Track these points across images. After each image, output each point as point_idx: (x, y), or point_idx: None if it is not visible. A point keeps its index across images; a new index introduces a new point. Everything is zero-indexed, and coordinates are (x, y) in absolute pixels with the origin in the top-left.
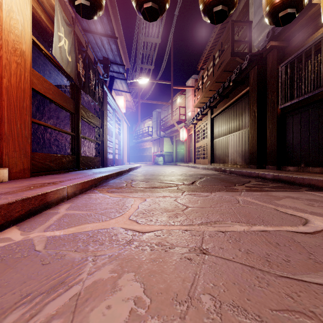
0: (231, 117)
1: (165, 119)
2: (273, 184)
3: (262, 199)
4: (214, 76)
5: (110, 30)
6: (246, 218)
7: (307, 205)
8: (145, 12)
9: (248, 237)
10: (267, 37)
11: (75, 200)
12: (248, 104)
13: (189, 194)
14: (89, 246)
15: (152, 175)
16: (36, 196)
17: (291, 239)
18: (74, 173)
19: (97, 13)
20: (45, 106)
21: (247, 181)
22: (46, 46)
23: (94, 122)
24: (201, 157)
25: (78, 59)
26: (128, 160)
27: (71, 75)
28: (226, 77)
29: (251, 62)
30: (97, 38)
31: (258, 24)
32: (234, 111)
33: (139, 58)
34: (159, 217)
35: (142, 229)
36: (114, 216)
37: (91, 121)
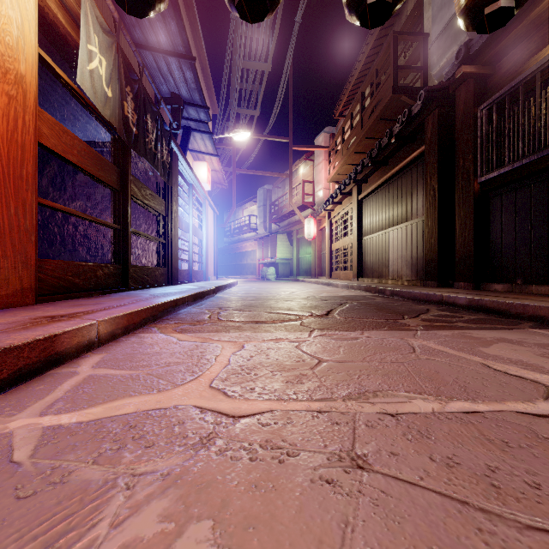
0: (393, 199)
1: (278, 202)
2: (470, 315)
3: (456, 345)
4: (363, 129)
5: (182, 44)
6: (433, 384)
7: (540, 357)
8: (243, 4)
9: (444, 427)
10: (457, 58)
11: (114, 346)
12: (422, 175)
13: (323, 335)
14: (124, 450)
15: (256, 299)
16: (32, 342)
17: (530, 433)
18: (118, 296)
19: (156, 7)
20: (70, 178)
21: (423, 311)
22: (69, 72)
23: (154, 206)
24: (341, 268)
25: (126, 94)
26: (215, 273)
27: (113, 122)
28: (383, 130)
29: (428, 103)
30: (159, 59)
31: (440, 38)
32: (399, 188)
33: (233, 97)
34: (268, 382)
35: (234, 410)
36: (183, 380)
37: (150, 205)
